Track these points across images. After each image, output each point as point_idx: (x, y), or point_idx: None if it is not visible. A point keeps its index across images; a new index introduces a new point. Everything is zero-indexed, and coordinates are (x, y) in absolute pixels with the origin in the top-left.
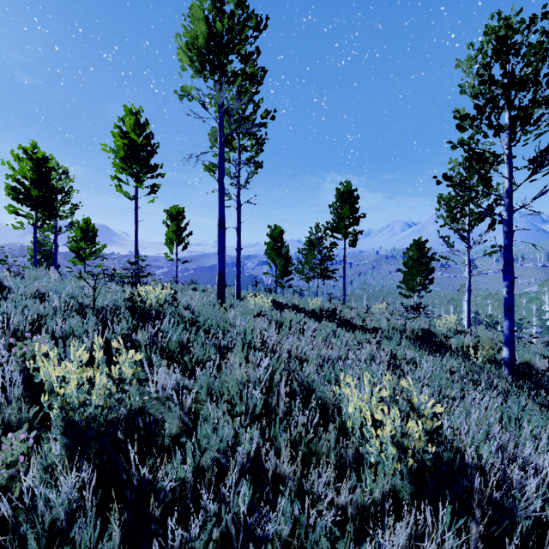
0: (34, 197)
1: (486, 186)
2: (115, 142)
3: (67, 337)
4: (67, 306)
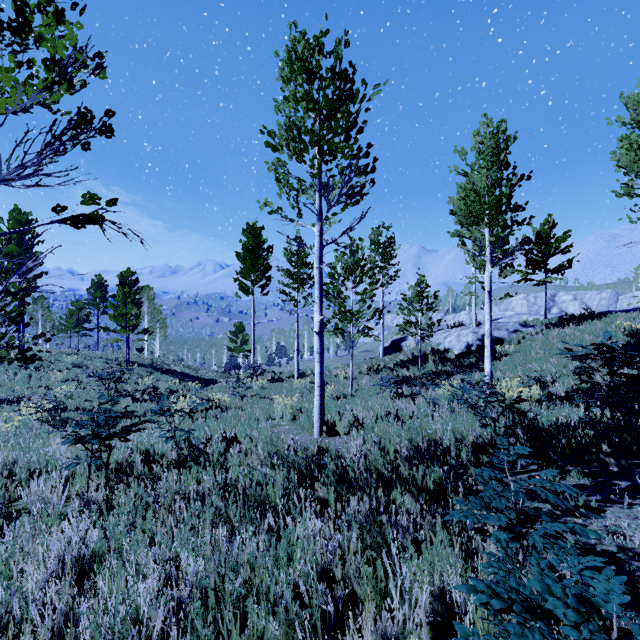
0: None
1: None
2: None
3: None
4: None
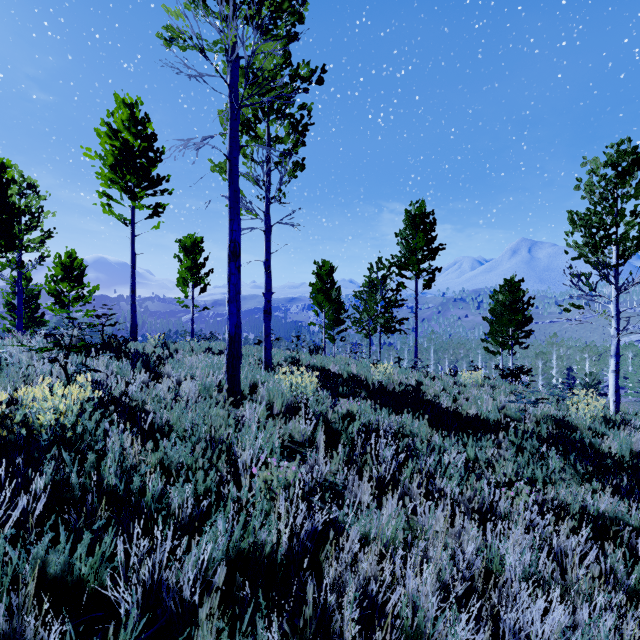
0: None
1: None
2: (102, 145)
3: None
4: None
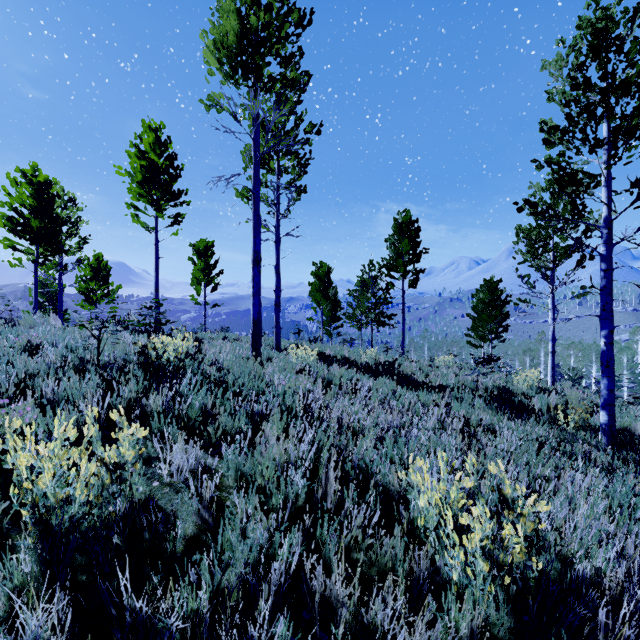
0: (35, 229)
1: (580, 214)
2: (131, 164)
3: (60, 402)
4: (65, 362)
